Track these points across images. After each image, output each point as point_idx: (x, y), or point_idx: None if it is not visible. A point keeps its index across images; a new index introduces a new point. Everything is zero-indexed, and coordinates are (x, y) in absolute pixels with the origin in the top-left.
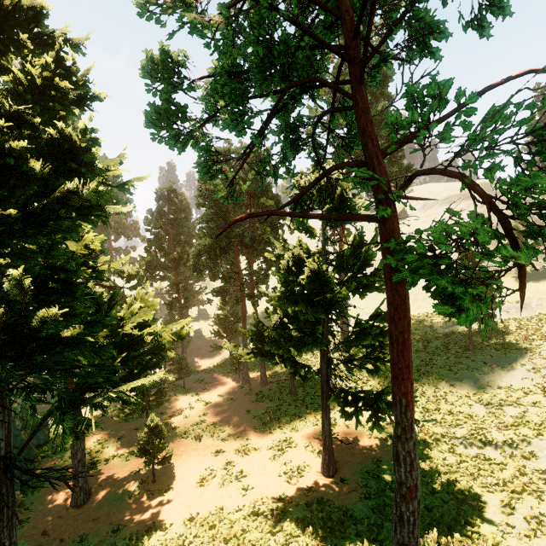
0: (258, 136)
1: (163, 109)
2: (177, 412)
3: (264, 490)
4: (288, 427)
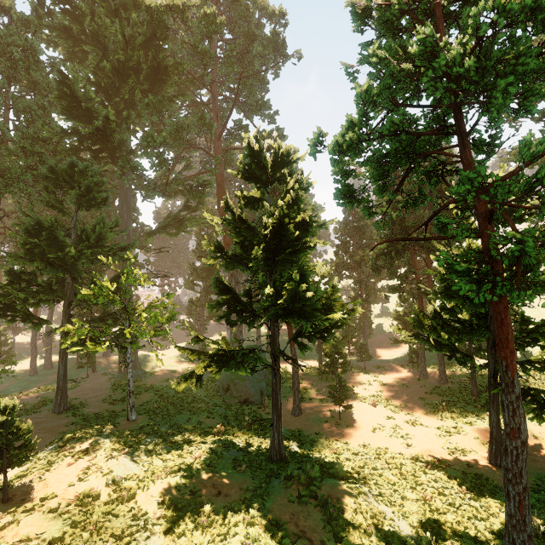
0: (399, 187)
1: (342, 190)
2: (358, 384)
3: (425, 452)
4: (462, 420)
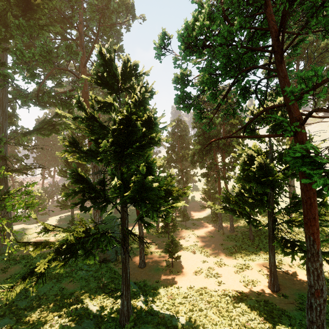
0: (224, 97)
1: (181, 96)
2: (182, 238)
3: (230, 287)
4: (247, 258)
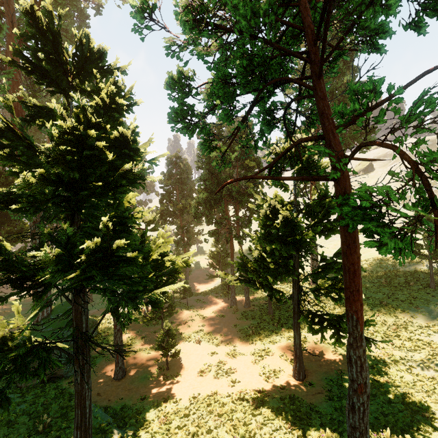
0: (243, 120)
1: (179, 110)
2: (182, 322)
3: (248, 385)
4: (267, 340)
